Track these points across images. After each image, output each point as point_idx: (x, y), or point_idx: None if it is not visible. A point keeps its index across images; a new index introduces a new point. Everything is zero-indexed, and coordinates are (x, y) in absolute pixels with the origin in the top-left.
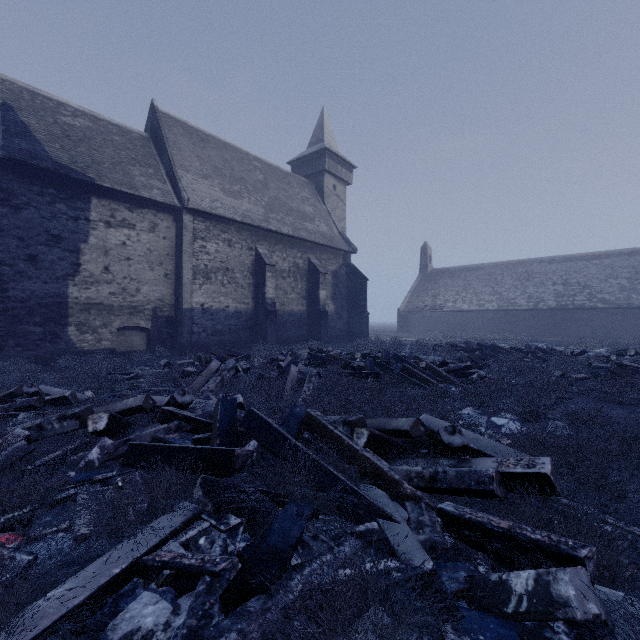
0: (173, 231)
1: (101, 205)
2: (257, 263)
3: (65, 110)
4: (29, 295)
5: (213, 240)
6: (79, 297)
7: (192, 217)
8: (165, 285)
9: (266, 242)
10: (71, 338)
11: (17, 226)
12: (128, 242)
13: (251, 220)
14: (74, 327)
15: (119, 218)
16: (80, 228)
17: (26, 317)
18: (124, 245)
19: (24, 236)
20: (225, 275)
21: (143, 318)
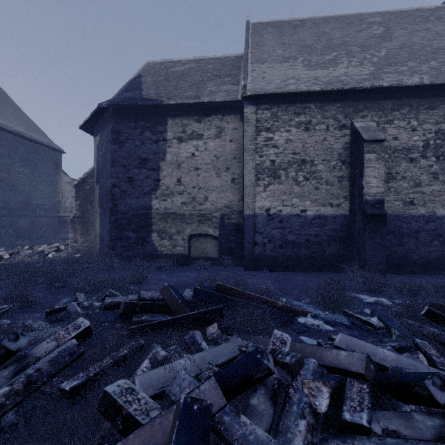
0: (240, 131)
1: (175, 124)
2: (352, 145)
3: (179, 64)
4: (129, 208)
5: (282, 128)
6: (159, 208)
7: (254, 107)
8: (232, 191)
9: (372, 110)
10: (154, 243)
11: (122, 157)
12: (196, 153)
13: (341, 84)
14: (156, 233)
15: (189, 132)
16: (160, 149)
17: (127, 225)
18: (193, 156)
19: (126, 163)
20: (300, 170)
21: (211, 226)
